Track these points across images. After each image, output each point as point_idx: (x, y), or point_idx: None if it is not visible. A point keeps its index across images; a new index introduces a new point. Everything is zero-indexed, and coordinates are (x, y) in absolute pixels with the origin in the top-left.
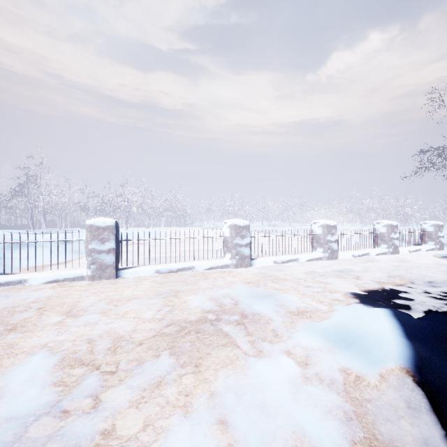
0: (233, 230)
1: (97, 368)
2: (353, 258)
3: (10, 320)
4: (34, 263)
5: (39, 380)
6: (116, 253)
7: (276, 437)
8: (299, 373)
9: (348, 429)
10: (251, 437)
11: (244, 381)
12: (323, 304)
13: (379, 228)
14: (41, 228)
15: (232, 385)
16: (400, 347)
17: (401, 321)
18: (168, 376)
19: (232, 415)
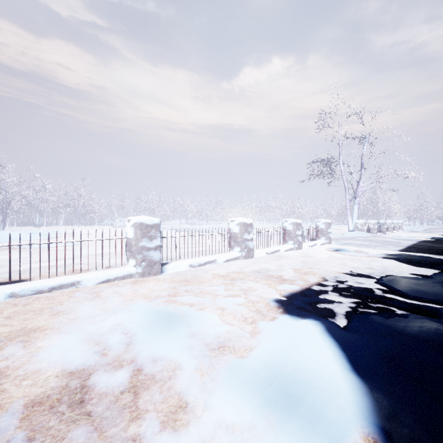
0: (138, 229)
1: None
2: (267, 255)
3: None
4: None
5: None
6: None
7: None
8: None
9: None
10: None
11: None
12: (247, 322)
13: (287, 225)
14: None
15: None
16: (355, 394)
17: (338, 342)
18: None
19: None
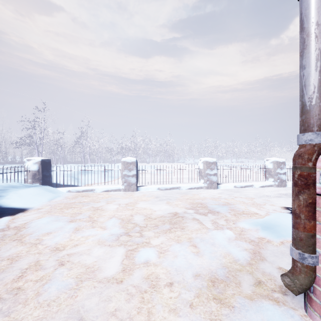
0: (205, 164)
1: (138, 224)
2: None
3: (95, 205)
4: (93, 182)
5: (117, 225)
6: (137, 177)
7: (217, 252)
8: (235, 236)
9: (252, 255)
10: (205, 250)
11: (205, 235)
12: (261, 211)
13: None
14: (87, 163)
15: (199, 236)
16: None
17: None
18: (169, 230)
19: (198, 244)
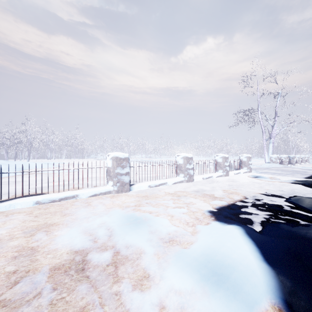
0: (115, 161)
1: None
2: (203, 180)
3: None
4: None
5: None
6: None
7: None
8: None
9: None
10: None
11: None
12: (188, 225)
13: (218, 159)
14: None
15: None
16: (265, 276)
17: (254, 241)
18: None
19: None
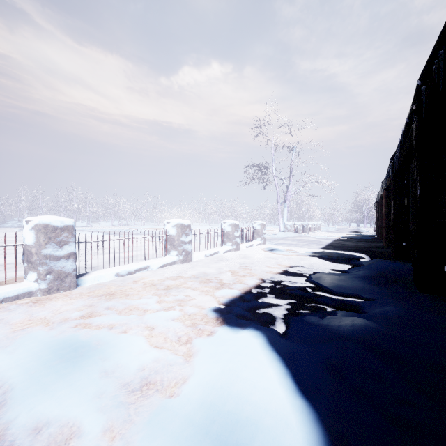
0: (42, 233)
1: None
2: (206, 257)
3: None
4: None
5: None
6: None
7: None
8: None
9: None
10: None
11: None
12: (180, 342)
13: (226, 227)
14: None
15: None
16: (304, 426)
17: (281, 355)
18: None
19: None
